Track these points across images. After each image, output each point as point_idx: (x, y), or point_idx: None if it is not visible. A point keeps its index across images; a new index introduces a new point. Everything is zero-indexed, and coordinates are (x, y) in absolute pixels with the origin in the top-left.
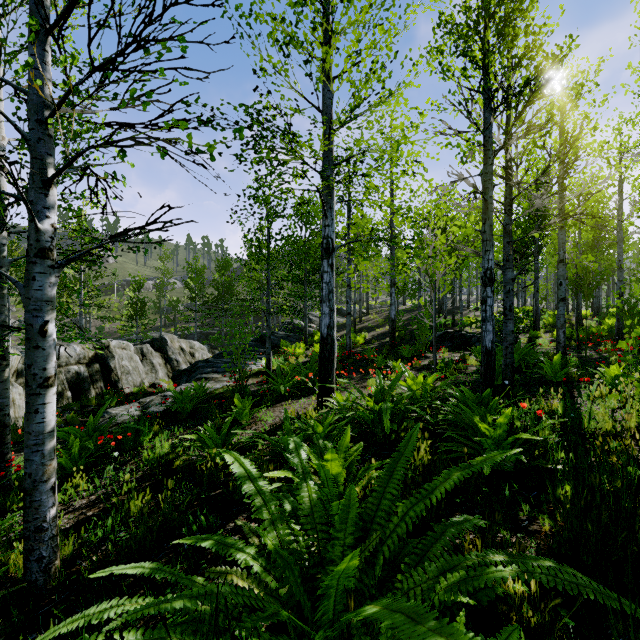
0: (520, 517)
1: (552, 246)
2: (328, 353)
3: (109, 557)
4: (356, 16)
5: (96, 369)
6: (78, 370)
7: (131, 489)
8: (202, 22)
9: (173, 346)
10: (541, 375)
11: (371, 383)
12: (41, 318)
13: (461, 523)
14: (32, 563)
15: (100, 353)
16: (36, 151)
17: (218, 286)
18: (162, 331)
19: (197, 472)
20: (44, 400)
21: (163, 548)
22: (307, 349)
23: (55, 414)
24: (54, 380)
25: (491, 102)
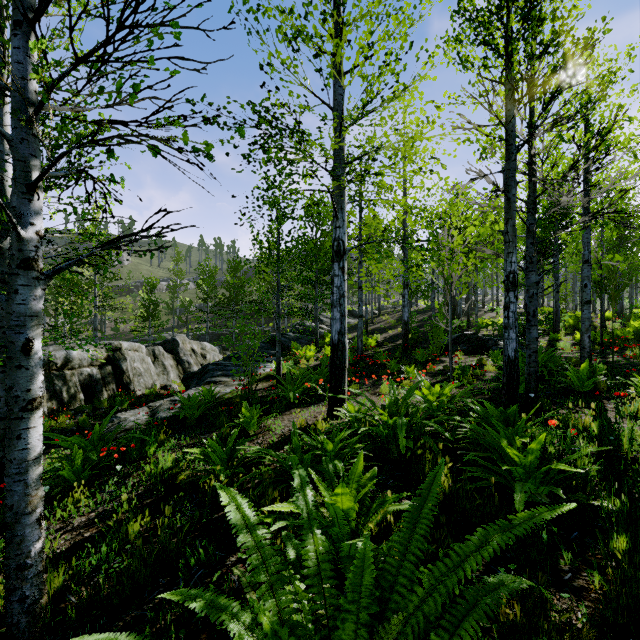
0: (561, 567)
1: (572, 245)
2: (339, 360)
3: (100, 592)
4: (369, 5)
5: (108, 371)
6: (91, 372)
7: (129, 511)
8: (197, 5)
9: (185, 348)
10: (567, 384)
11: (384, 390)
12: (24, 335)
13: (497, 587)
14: (14, 603)
15: (112, 355)
16: (19, 152)
17: (229, 287)
18: (175, 332)
19: (200, 490)
20: (27, 424)
21: (158, 584)
22: (318, 351)
23: (41, 438)
24: (39, 402)
25: (514, 93)
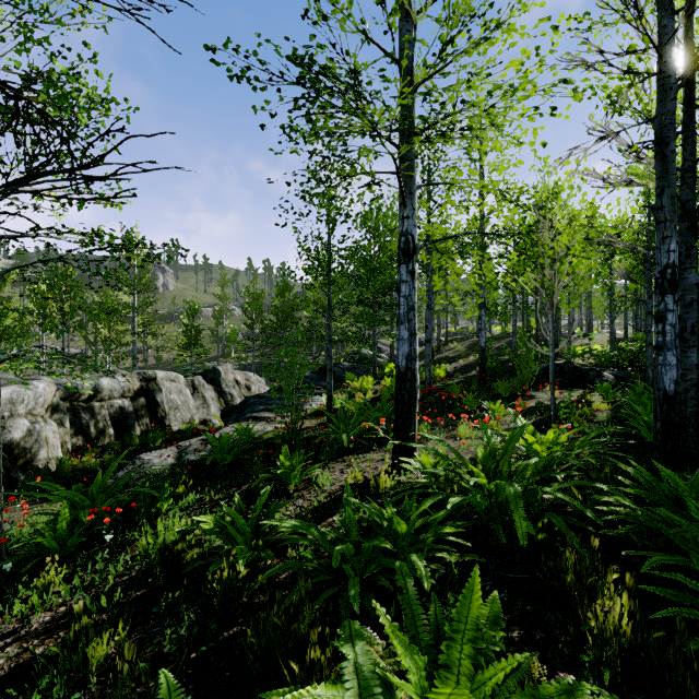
0: None
1: None
2: (407, 394)
3: None
4: None
5: (141, 403)
6: (122, 404)
7: (89, 627)
8: None
9: (227, 378)
10: None
11: (463, 432)
12: None
13: None
14: None
15: (146, 386)
16: None
17: (277, 312)
18: (220, 361)
19: (208, 585)
20: None
21: None
22: (376, 383)
23: None
24: None
25: (673, 0)
